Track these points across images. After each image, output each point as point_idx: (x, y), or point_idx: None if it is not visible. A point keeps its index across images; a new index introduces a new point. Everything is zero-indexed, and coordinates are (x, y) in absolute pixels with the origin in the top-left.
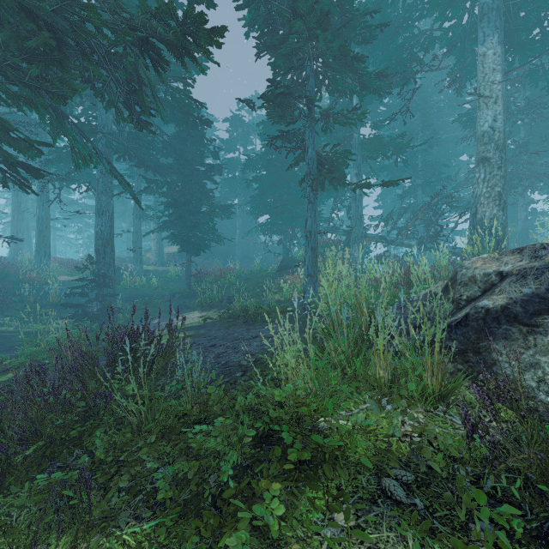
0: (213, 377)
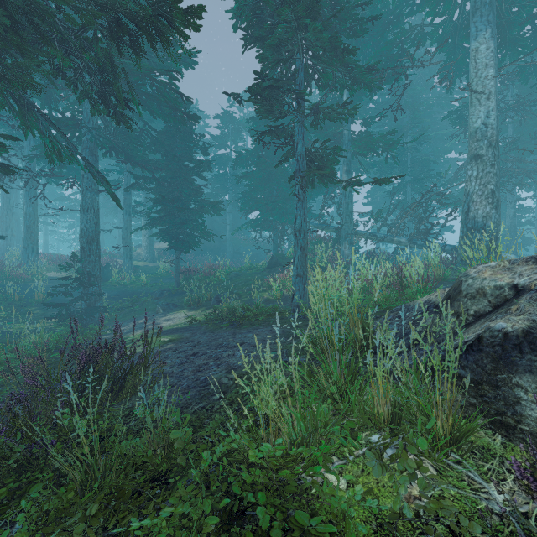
0: (177, 418)
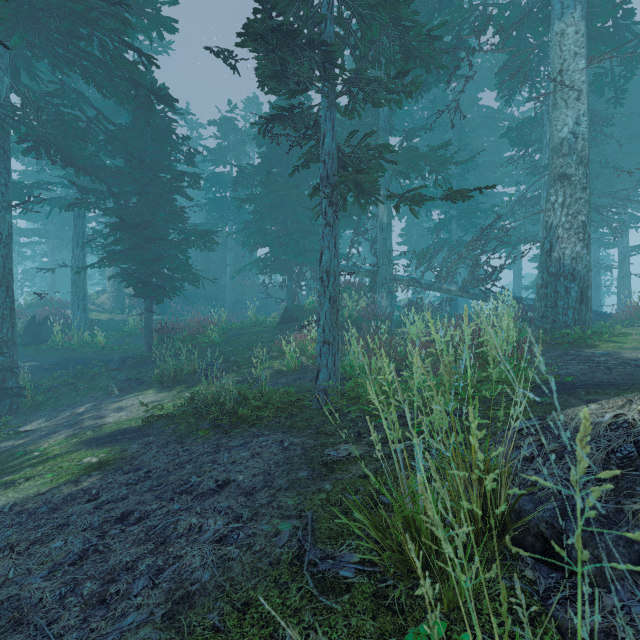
0: None
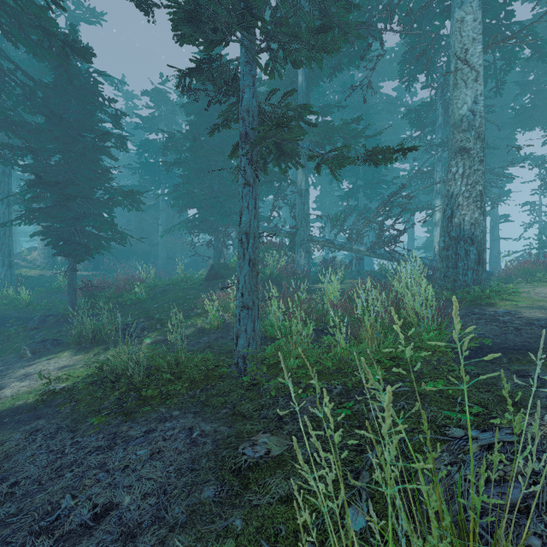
0: None
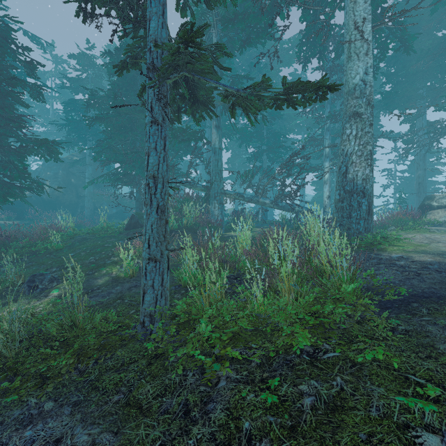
0: None
